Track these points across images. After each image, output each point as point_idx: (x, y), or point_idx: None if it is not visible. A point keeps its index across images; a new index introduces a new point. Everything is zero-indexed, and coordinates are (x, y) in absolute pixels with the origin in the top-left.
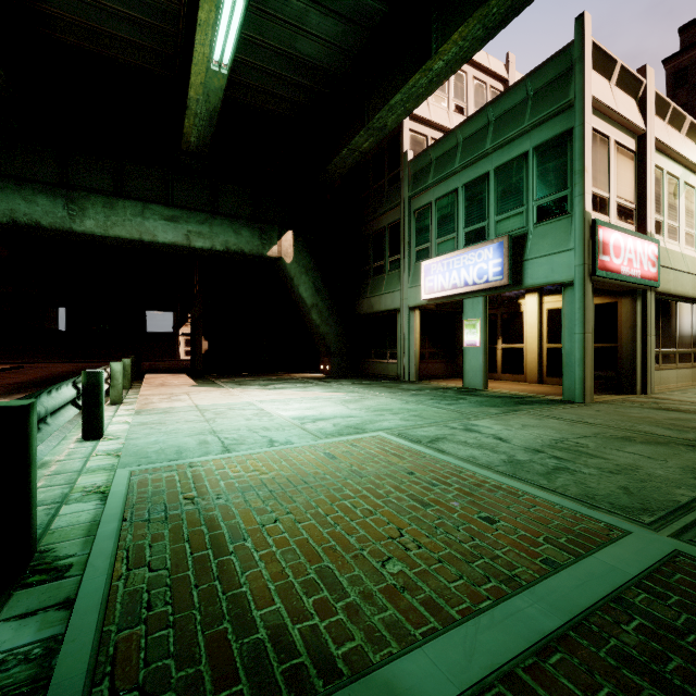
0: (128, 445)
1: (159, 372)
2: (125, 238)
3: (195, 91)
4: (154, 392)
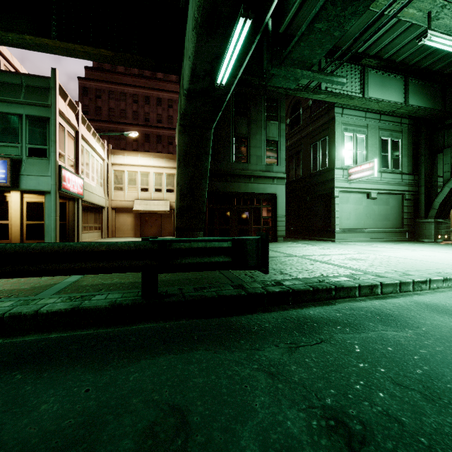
0: None
1: None
2: None
3: None
4: None
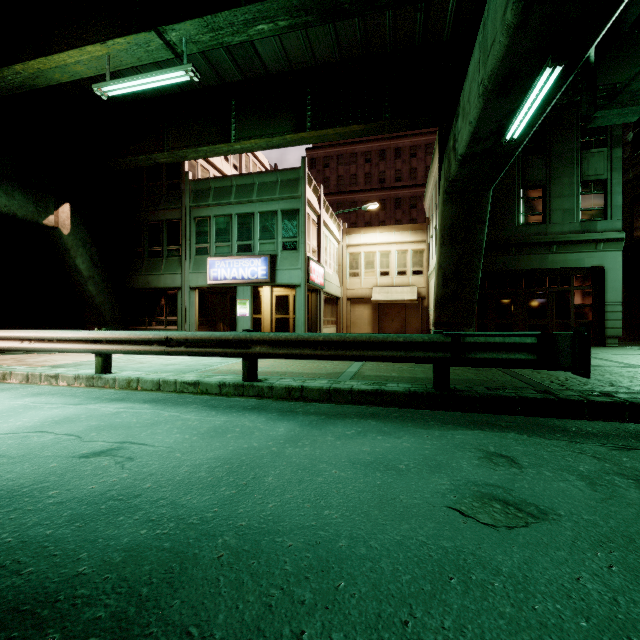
0: (147, 371)
1: None
2: None
3: (23, 68)
4: None
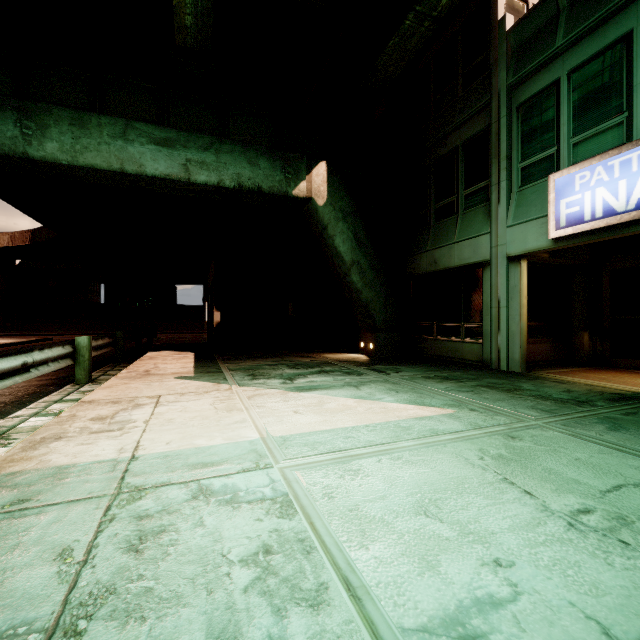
0: None
1: (167, 348)
2: (101, 169)
3: None
4: (112, 392)
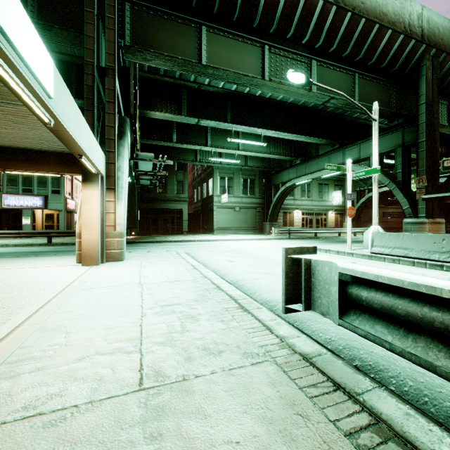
0: (5, 243)
1: None
2: None
3: None
4: None
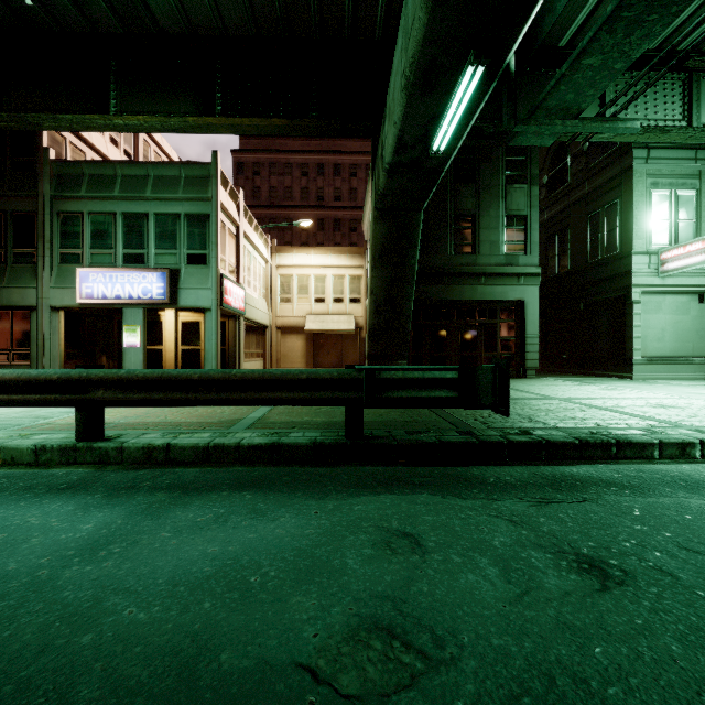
0: None
1: None
2: None
3: None
4: None
